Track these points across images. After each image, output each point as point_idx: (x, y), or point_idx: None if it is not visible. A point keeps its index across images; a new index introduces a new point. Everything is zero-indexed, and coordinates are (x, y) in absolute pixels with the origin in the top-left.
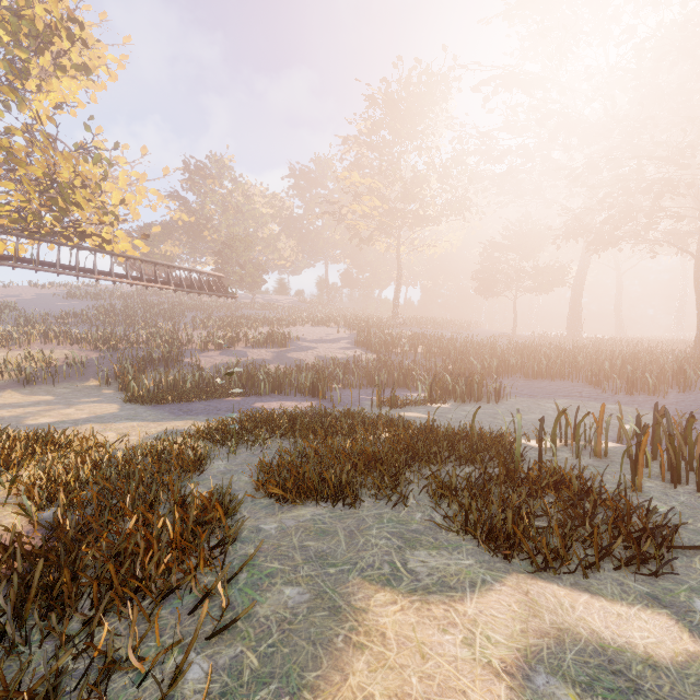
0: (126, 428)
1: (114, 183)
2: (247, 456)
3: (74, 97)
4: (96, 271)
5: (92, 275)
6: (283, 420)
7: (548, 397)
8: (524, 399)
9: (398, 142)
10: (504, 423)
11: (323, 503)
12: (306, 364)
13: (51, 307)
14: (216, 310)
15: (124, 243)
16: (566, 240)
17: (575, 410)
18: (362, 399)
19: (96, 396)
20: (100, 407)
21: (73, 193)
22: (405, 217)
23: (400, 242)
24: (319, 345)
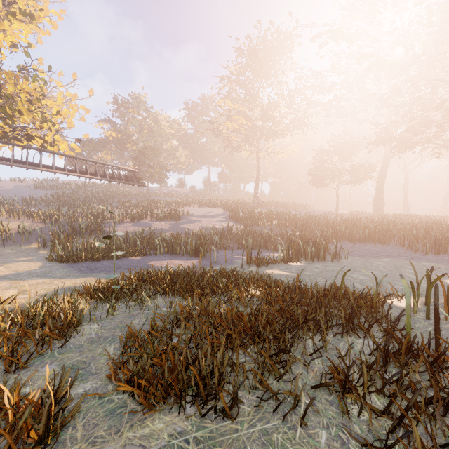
0: (30, 285)
1: (54, 101)
2: (124, 317)
3: (26, 40)
4: (41, 165)
5: (37, 167)
6: (165, 279)
7: (375, 256)
8: (357, 258)
9: (258, 80)
10: (355, 280)
11: (189, 404)
12: (193, 232)
13: (22, 194)
14: (134, 196)
15: (60, 144)
16: (376, 145)
17: (400, 267)
18: (234, 258)
19: (32, 256)
20: (26, 265)
21: (14, 101)
22: (262, 131)
23: (259, 149)
24: (203, 219)
